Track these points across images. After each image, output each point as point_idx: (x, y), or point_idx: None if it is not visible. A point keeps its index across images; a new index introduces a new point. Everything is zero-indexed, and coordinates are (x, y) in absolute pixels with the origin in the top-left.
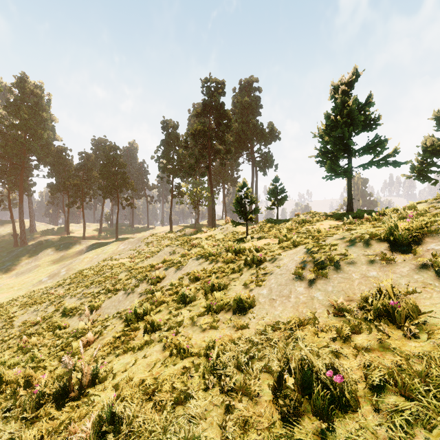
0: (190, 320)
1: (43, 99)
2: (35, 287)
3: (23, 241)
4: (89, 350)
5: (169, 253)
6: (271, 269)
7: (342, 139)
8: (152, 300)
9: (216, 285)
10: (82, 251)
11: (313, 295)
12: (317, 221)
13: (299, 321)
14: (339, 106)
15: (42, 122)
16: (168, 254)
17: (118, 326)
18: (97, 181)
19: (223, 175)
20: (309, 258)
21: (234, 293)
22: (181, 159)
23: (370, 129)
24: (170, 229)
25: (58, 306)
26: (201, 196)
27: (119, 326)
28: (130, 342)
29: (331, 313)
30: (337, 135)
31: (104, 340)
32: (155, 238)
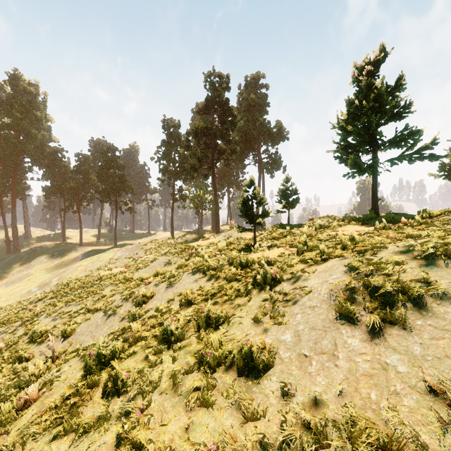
0: (171, 379)
1: (37, 97)
2: (23, 298)
3: (16, 248)
4: (25, 417)
5: (164, 263)
6: (293, 296)
7: (368, 129)
8: (127, 334)
9: (214, 316)
10: (78, 259)
11: (383, 360)
12: (339, 225)
13: (377, 436)
14: (364, 89)
15: (37, 121)
16: (163, 265)
17: (76, 373)
18: (94, 184)
19: (228, 178)
20: (360, 284)
21: (239, 332)
22: (183, 160)
23: (400, 118)
24: (172, 235)
25: (28, 329)
26: (204, 200)
27: (77, 374)
28: (80, 411)
29: (446, 420)
30: (362, 124)
31: (50, 399)
32: (154, 244)
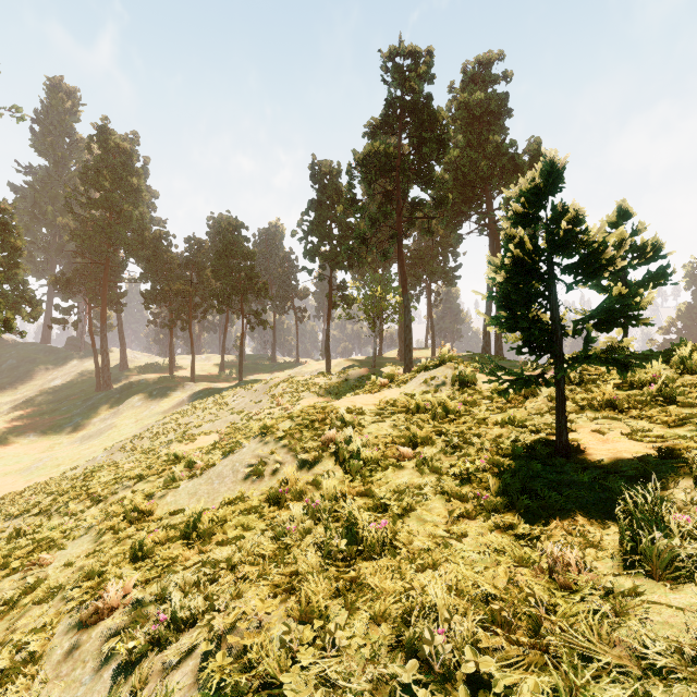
0: None
1: (134, 157)
2: (83, 470)
3: (106, 383)
4: None
5: (245, 469)
6: None
7: None
8: None
9: None
10: (182, 404)
11: None
12: None
13: None
14: None
15: (133, 193)
16: (241, 475)
17: None
18: (212, 284)
19: (428, 264)
20: None
21: None
22: (345, 233)
23: None
24: (327, 368)
25: None
26: (384, 303)
27: None
28: None
29: None
30: None
31: None
32: (289, 386)
